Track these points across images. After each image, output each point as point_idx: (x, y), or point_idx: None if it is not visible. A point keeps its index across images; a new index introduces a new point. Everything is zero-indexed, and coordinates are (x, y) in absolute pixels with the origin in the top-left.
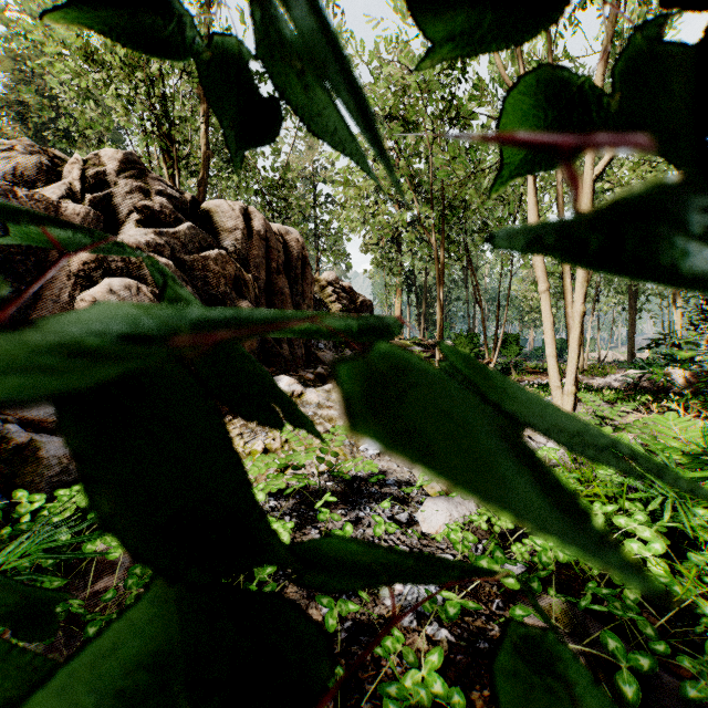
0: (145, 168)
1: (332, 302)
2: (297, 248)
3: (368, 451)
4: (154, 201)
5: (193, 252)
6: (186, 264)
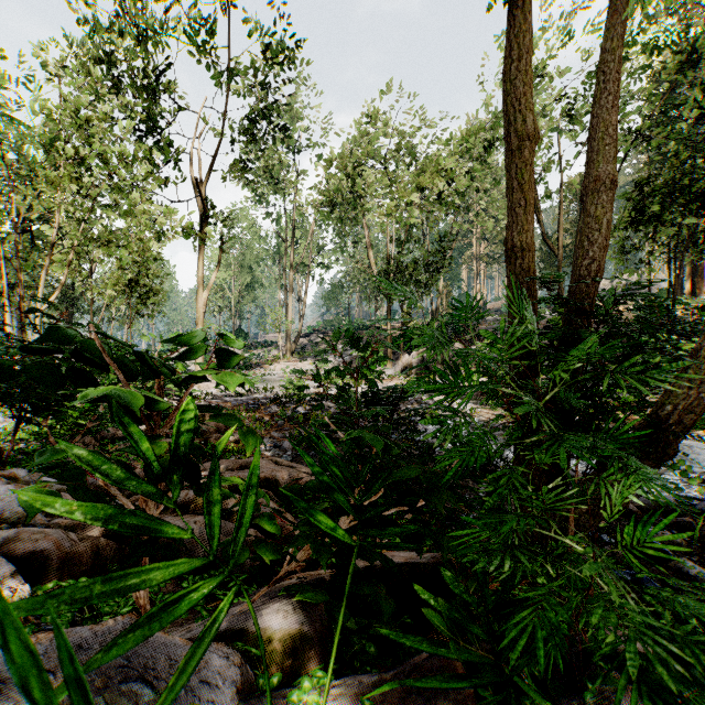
0: None
1: None
2: None
3: None
4: None
5: None
6: None
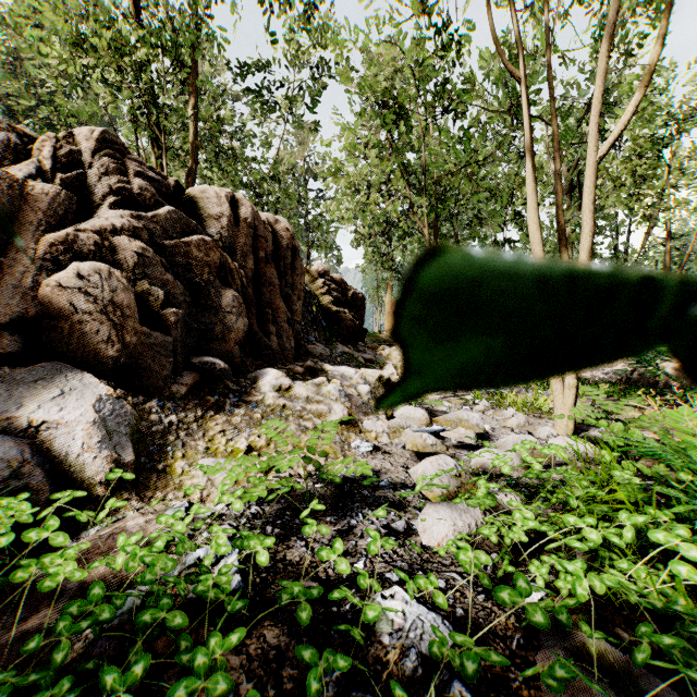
0: (124, 149)
1: (323, 294)
2: (286, 237)
3: (360, 449)
4: (132, 183)
5: (174, 238)
6: (166, 250)
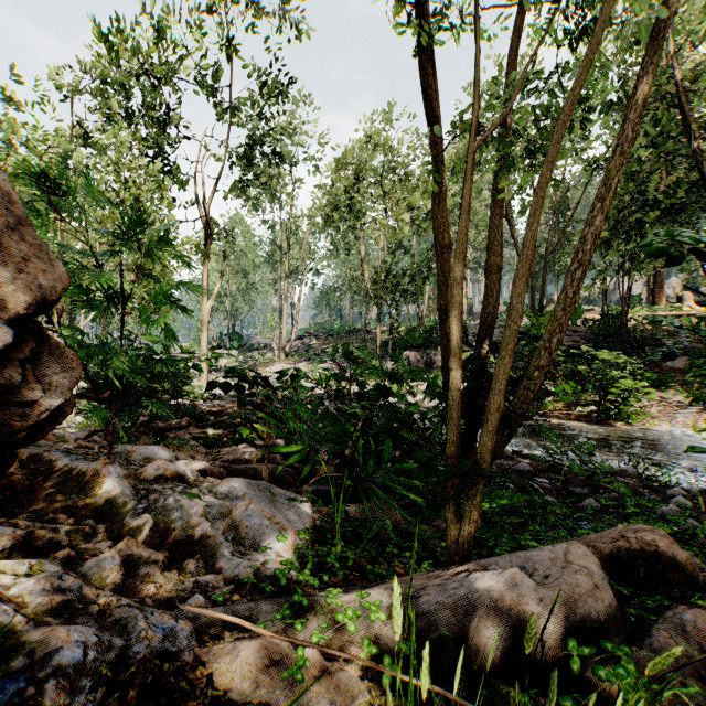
0: None
1: None
2: None
3: None
4: None
5: None
6: None
